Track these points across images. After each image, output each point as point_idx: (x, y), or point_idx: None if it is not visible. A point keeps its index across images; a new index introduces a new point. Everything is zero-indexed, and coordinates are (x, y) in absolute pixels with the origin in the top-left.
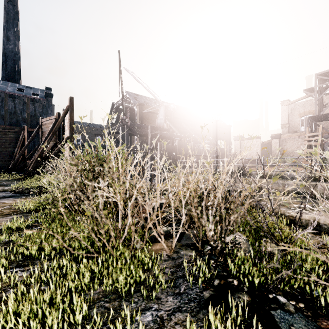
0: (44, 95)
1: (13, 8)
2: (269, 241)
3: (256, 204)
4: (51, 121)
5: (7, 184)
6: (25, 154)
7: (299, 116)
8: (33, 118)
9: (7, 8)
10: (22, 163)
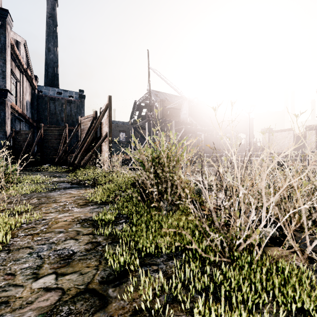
0: (78, 97)
1: (53, 23)
2: None
3: None
4: (89, 119)
5: (60, 175)
6: (67, 149)
7: None
8: (69, 117)
9: (49, 24)
10: (66, 157)
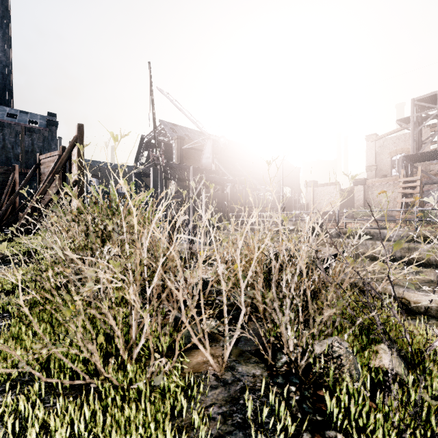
0: (46, 124)
1: (1, 2)
2: (385, 350)
3: (366, 288)
4: (53, 158)
5: None
6: (16, 205)
7: (389, 155)
8: (30, 155)
9: None
10: (12, 218)
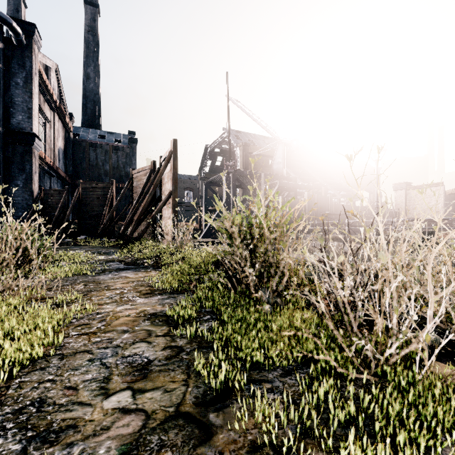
0: (128, 142)
1: (93, 39)
2: None
3: None
4: (144, 172)
5: (106, 252)
6: (113, 215)
7: None
8: (116, 170)
9: (88, 40)
10: (112, 226)
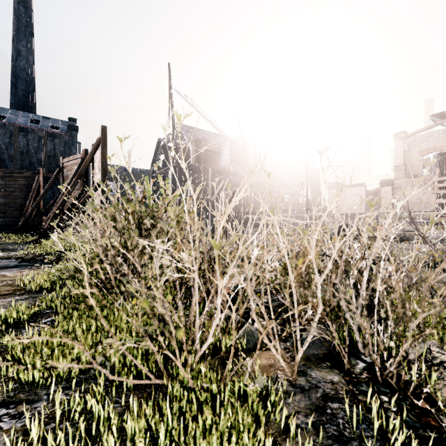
0: (67, 129)
1: (25, 11)
2: None
3: None
4: (76, 161)
5: (14, 248)
6: (40, 207)
7: (420, 154)
8: (52, 159)
9: (18, 12)
10: (37, 220)
